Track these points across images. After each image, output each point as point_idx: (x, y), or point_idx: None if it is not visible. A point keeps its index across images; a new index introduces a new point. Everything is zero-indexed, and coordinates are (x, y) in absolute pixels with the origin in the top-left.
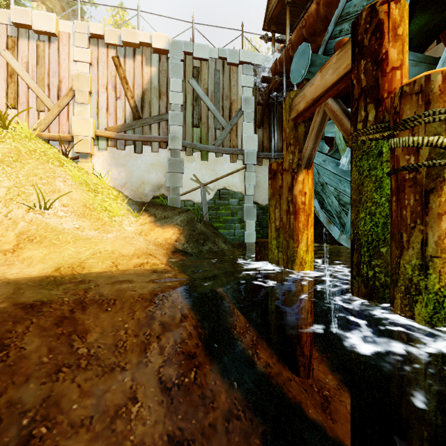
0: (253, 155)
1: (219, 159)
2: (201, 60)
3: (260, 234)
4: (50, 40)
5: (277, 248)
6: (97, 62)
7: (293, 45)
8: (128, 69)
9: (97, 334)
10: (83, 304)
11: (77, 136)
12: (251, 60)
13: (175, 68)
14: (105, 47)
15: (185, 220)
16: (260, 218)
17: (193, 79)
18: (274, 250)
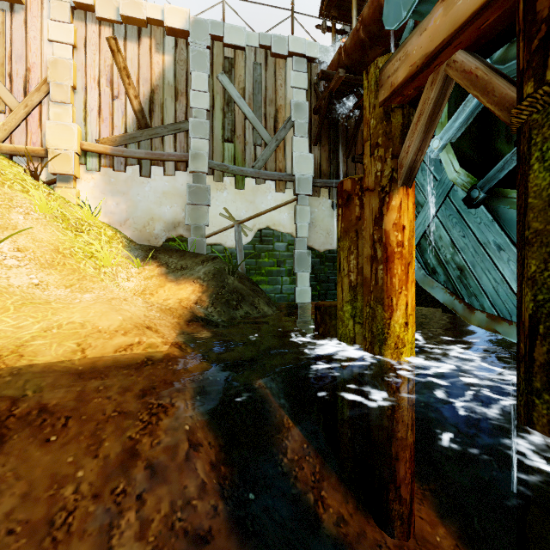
0: (307, 181)
1: (261, 188)
2: (234, 49)
3: (316, 291)
4: (13, 9)
5: (353, 317)
6: (85, 44)
7: (366, 23)
8: (130, 56)
9: (15, 500)
10: (3, 430)
11: (53, 149)
12: (304, 51)
13: (198, 58)
14: (96, 24)
15: (211, 272)
16: (316, 269)
17: (224, 74)
18: (347, 321)
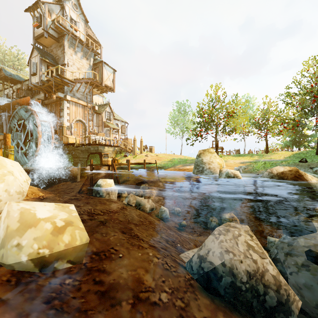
0: None
1: None
2: None
3: None
4: None
5: None
6: None
7: (6, 106)
8: None
9: None
10: None
11: None
12: None
13: None
14: None
15: None
16: None
17: None
18: None
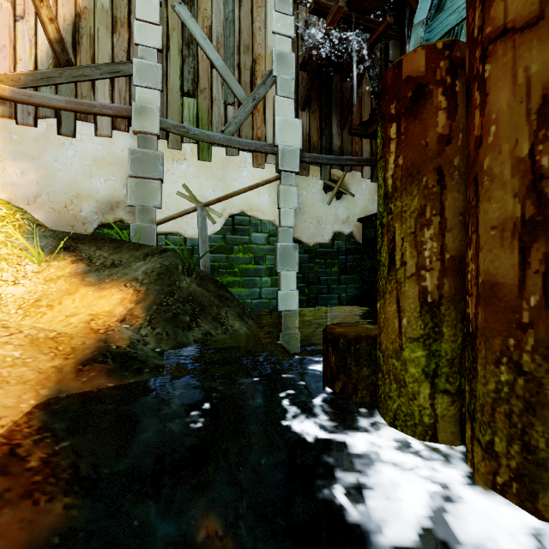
0: (293, 154)
1: (233, 160)
2: None
3: (304, 295)
4: None
5: (430, 378)
6: None
7: None
8: None
9: None
10: None
11: None
12: None
13: None
14: None
15: (155, 271)
16: (304, 267)
17: (182, 4)
18: (414, 385)
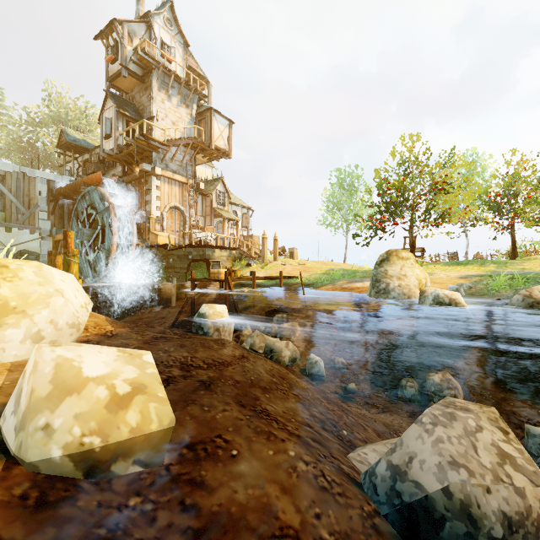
0: (47, 231)
1: (21, 232)
2: (6, 171)
3: None
4: None
5: None
6: None
7: (69, 189)
8: None
9: None
10: None
11: None
12: (45, 177)
13: None
14: None
15: None
16: None
17: None
18: None
